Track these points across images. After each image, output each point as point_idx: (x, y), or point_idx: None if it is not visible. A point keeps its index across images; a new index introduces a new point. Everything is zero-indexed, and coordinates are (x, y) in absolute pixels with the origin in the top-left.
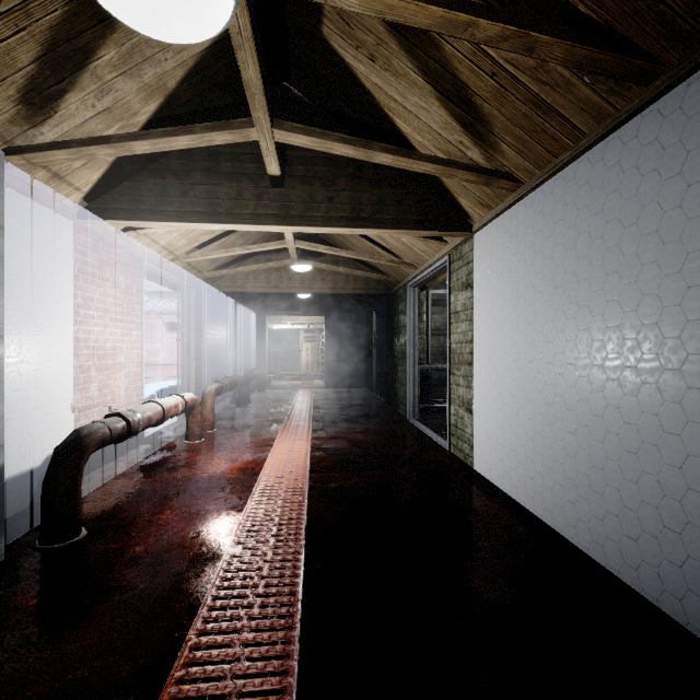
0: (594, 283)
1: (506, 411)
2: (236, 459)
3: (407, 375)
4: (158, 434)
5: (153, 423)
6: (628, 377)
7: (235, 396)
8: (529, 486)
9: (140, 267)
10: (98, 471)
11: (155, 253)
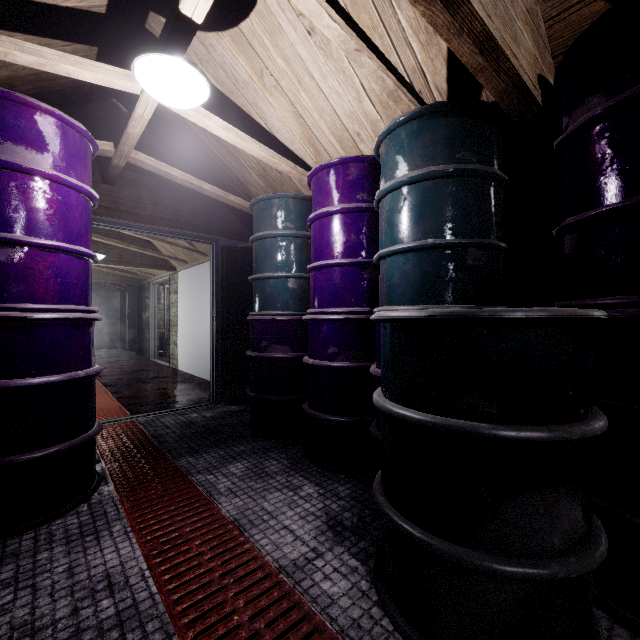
0: (202, 301)
1: (187, 342)
2: None
3: (150, 334)
4: None
5: None
6: (206, 327)
7: None
8: (192, 366)
9: None
10: None
11: None
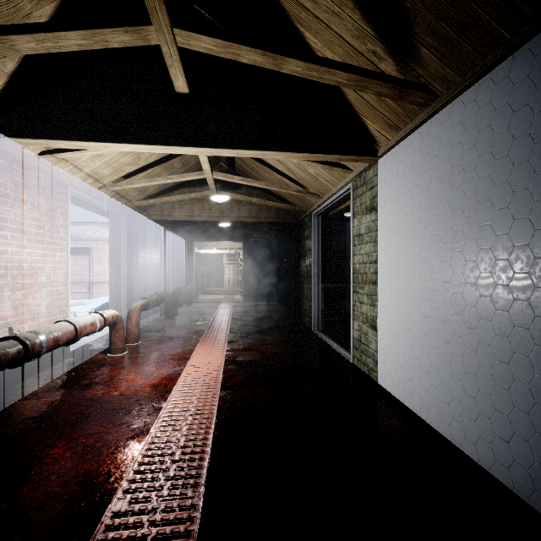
0: (539, 192)
1: (416, 331)
2: (152, 374)
3: (312, 292)
4: (86, 347)
5: (63, 343)
6: None
7: (165, 310)
8: (445, 411)
9: (65, 192)
10: (11, 390)
11: (81, 180)
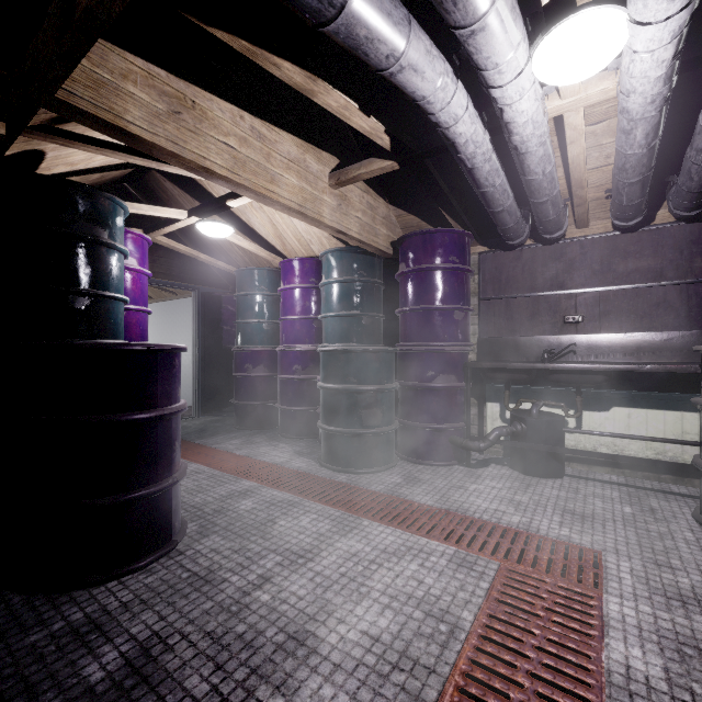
0: (170, 334)
1: None
2: None
3: None
4: None
5: None
6: None
7: None
8: None
9: None
10: None
11: None
